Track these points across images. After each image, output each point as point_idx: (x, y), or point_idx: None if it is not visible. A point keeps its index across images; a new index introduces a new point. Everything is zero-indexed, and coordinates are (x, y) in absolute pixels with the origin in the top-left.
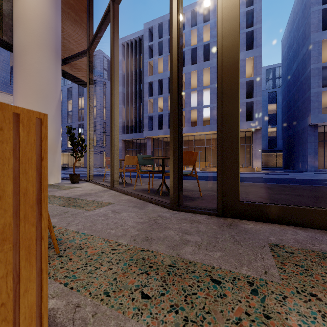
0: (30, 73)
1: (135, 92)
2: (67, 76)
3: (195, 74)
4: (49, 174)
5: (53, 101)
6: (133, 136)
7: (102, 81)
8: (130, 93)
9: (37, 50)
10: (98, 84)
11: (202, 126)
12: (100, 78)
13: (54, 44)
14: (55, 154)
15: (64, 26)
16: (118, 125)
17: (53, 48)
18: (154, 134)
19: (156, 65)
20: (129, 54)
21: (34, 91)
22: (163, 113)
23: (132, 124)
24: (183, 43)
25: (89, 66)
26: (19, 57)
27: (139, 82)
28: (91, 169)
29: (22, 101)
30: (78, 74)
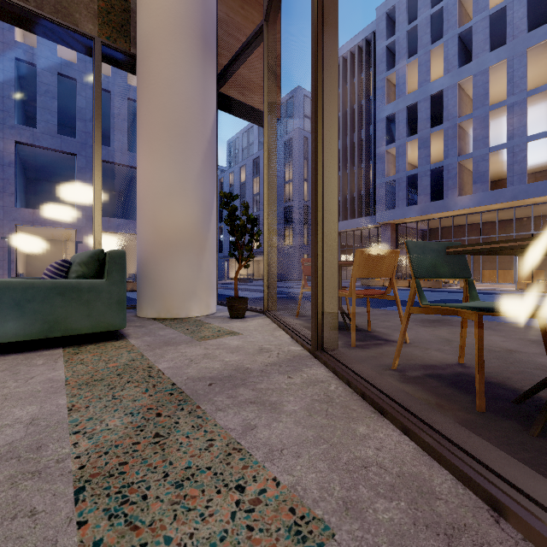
0: (157, 90)
1: (359, 142)
2: (235, 110)
3: (502, 69)
4: (189, 296)
5: (198, 144)
6: (355, 223)
7: (303, 137)
8: (349, 147)
9: (168, 40)
10: (295, 142)
11: (523, 185)
12: (299, 132)
13: (199, 22)
14: (202, 254)
15: (229, 12)
16: (335, 150)
17: (198, 31)
18: (397, 215)
19: (401, 79)
20: (347, 78)
21: (164, 126)
22: (417, 172)
23: (352, 203)
24: (467, 12)
25: (268, 56)
26: (141, 67)
27: (367, 121)
28: (271, 287)
29: (145, 151)
30: (254, 100)
